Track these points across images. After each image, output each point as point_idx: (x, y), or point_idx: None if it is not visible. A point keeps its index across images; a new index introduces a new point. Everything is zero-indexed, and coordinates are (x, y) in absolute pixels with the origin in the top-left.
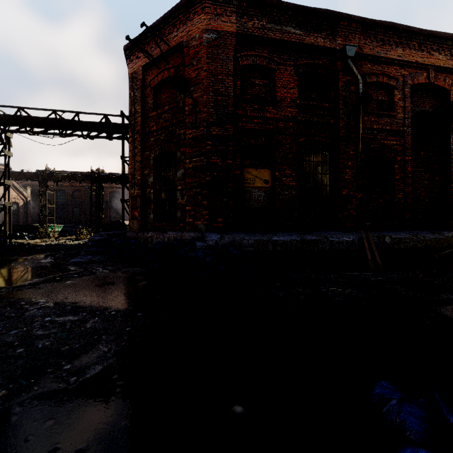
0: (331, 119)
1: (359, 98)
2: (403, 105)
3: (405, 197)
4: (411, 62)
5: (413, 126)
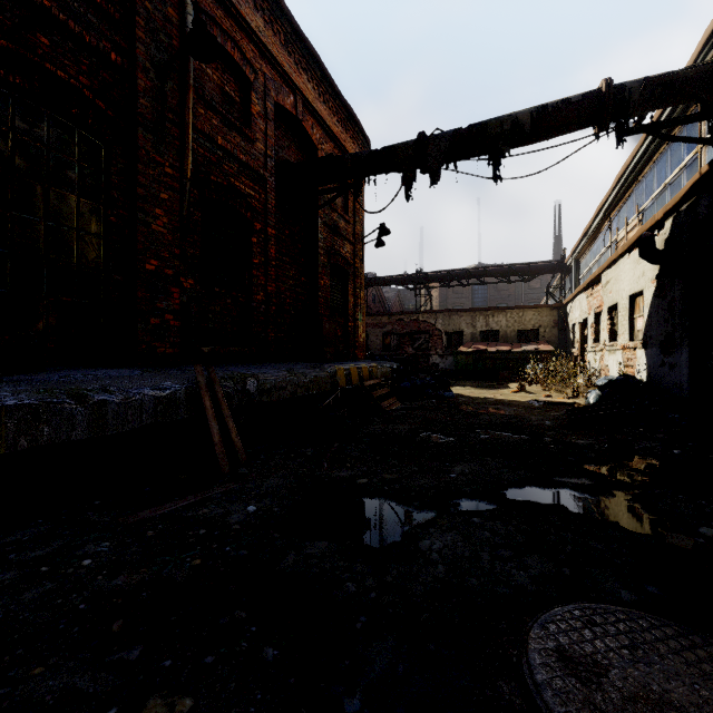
0: (113, 50)
1: (190, 29)
2: (265, 129)
3: (268, 302)
4: (276, 60)
5: (278, 178)
